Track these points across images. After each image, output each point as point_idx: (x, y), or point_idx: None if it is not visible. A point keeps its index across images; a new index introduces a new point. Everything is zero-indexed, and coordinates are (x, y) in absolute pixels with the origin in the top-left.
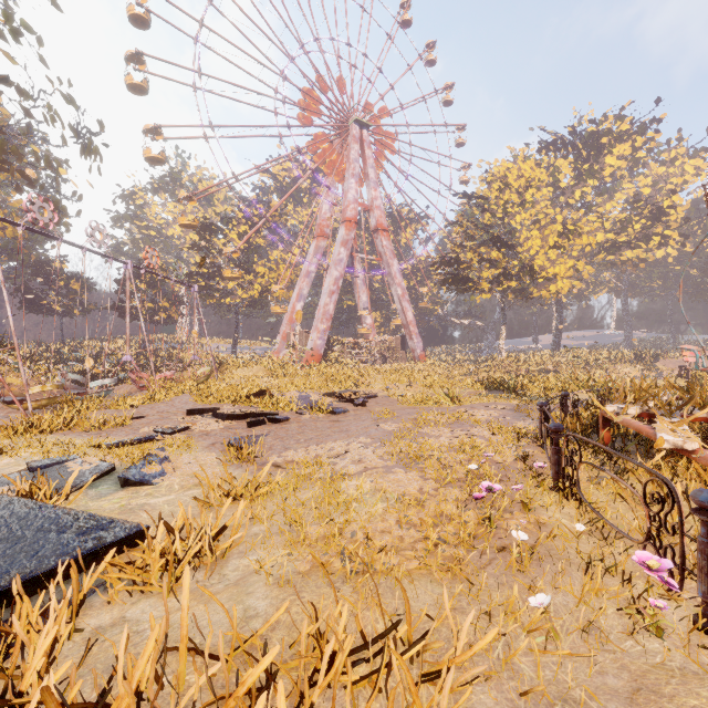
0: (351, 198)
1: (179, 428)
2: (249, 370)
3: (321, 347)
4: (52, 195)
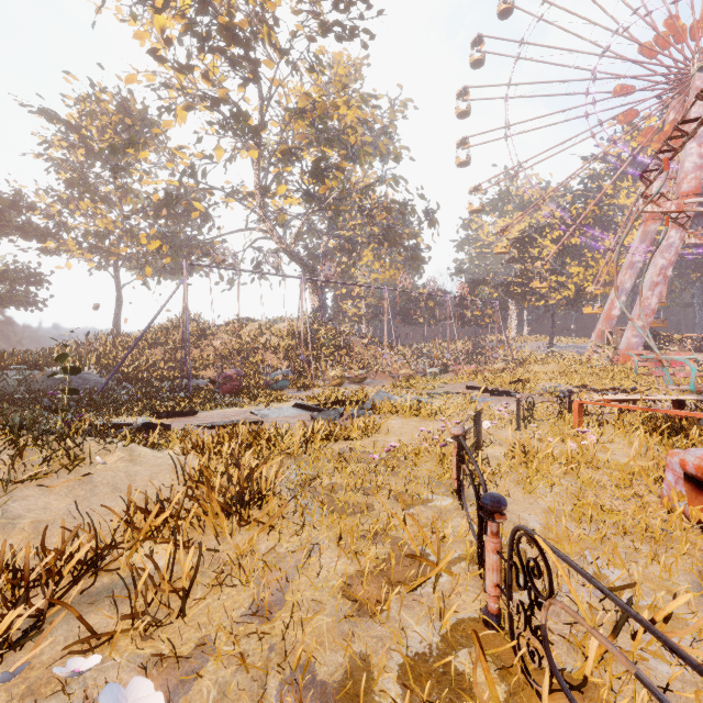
0: (689, 167)
1: (454, 392)
2: (545, 366)
3: (637, 346)
4: (415, 252)
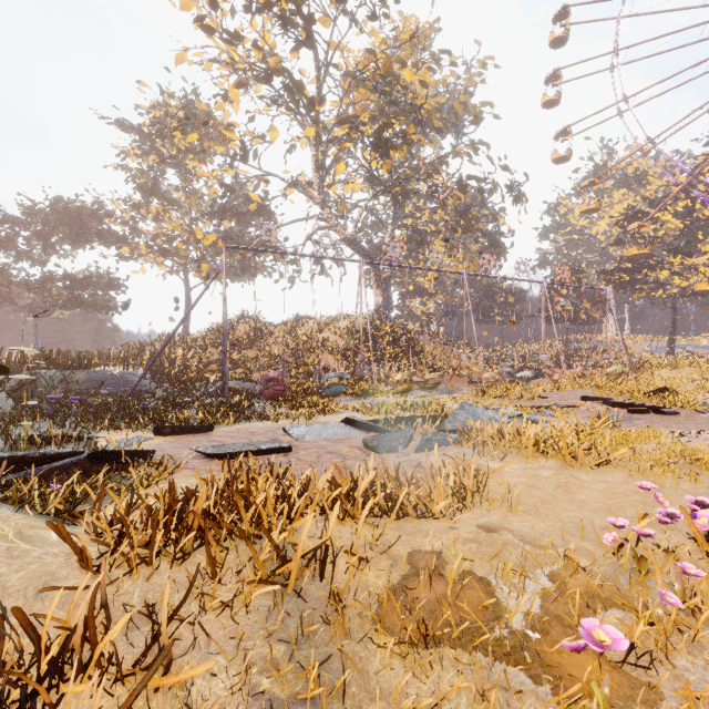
0: None
1: (568, 405)
2: (677, 371)
3: None
4: (495, 238)
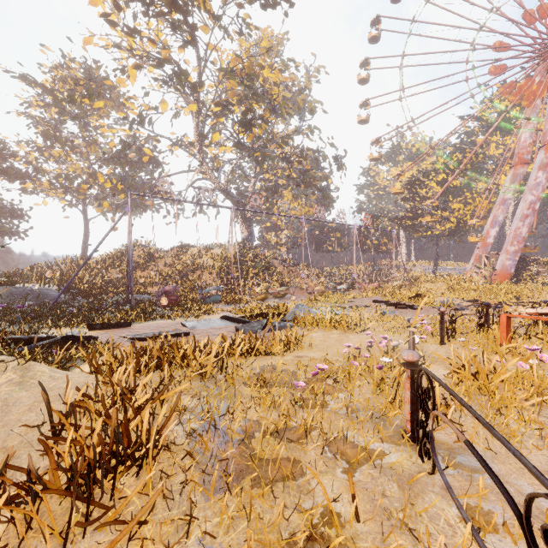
0: None
1: (364, 306)
2: (434, 284)
3: (510, 267)
4: (326, 192)
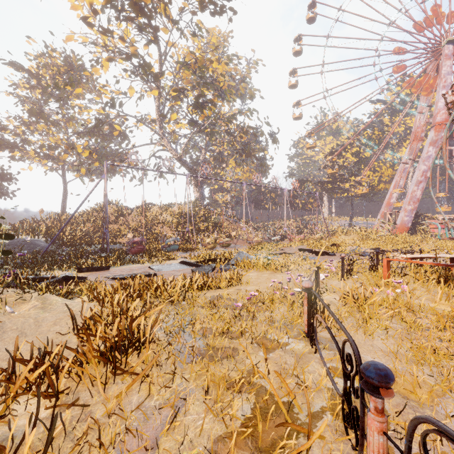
0: (441, 106)
1: (291, 253)
2: (348, 236)
3: (407, 222)
4: (263, 161)
